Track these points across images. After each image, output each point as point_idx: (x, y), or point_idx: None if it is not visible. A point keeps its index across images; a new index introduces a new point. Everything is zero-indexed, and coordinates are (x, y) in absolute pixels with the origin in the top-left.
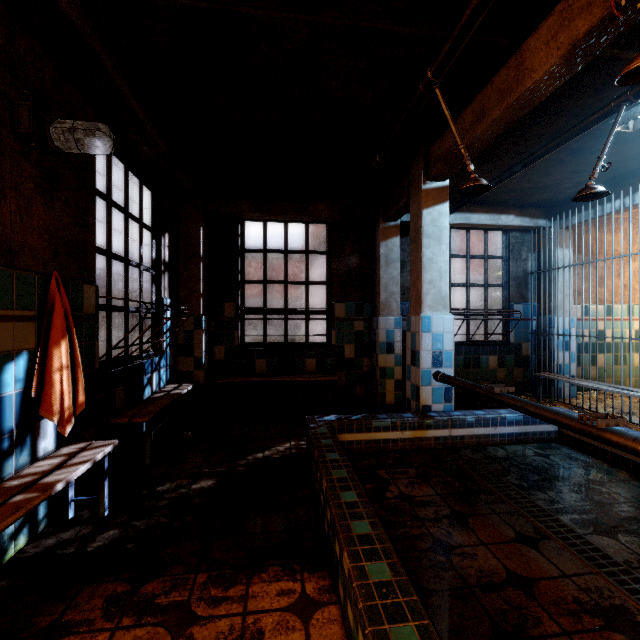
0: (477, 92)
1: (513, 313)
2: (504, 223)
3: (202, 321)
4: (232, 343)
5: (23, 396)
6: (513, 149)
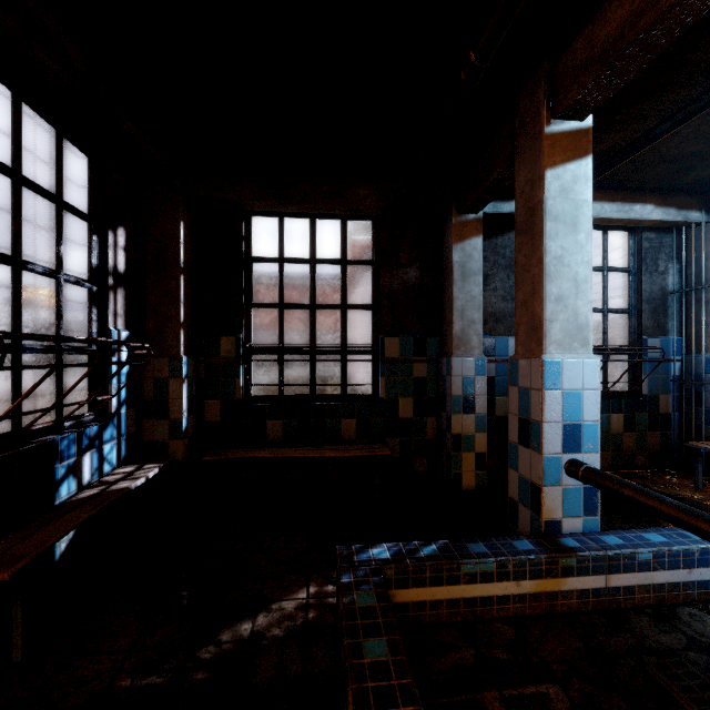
0: None
1: (652, 351)
2: (638, 216)
3: (181, 365)
4: (232, 396)
5: None
6: (707, 61)
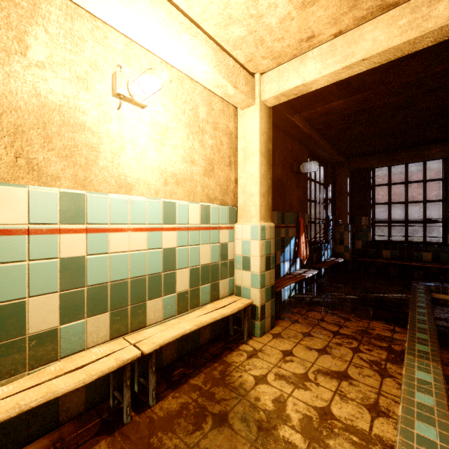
0: None
1: None
2: None
3: (348, 227)
4: (366, 239)
5: (293, 250)
6: None
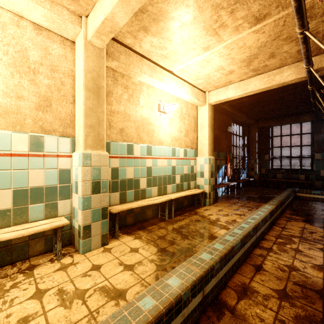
0: None
1: None
2: None
3: (256, 160)
4: (267, 168)
5: (224, 171)
6: None
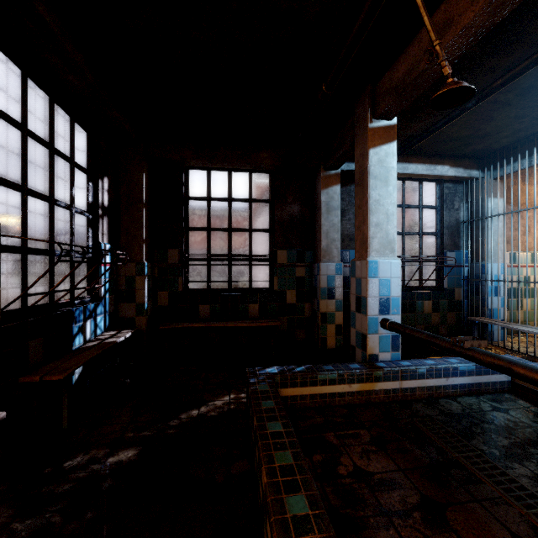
0: (438, 4)
1: (448, 260)
2: (439, 173)
3: (144, 267)
4: (176, 289)
5: None
6: None
